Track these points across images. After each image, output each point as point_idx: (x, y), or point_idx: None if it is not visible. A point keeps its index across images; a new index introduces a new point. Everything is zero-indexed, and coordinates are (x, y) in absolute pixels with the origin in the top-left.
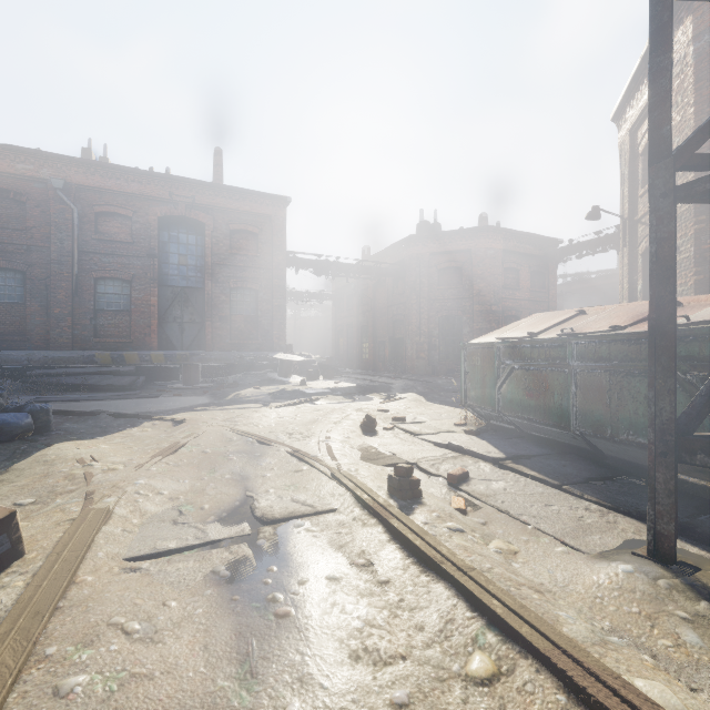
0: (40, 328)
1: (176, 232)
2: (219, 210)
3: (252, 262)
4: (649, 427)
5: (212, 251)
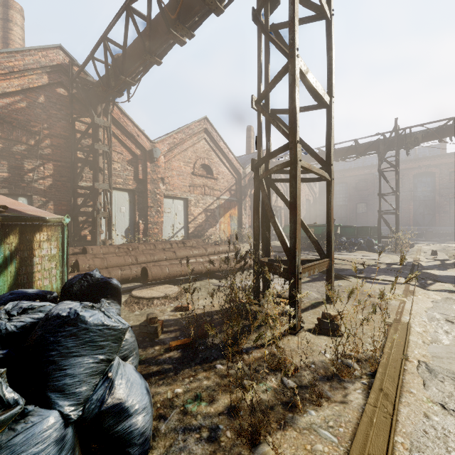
0: (371, 220)
1: (420, 178)
2: (442, 164)
3: None
4: None
5: (439, 183)
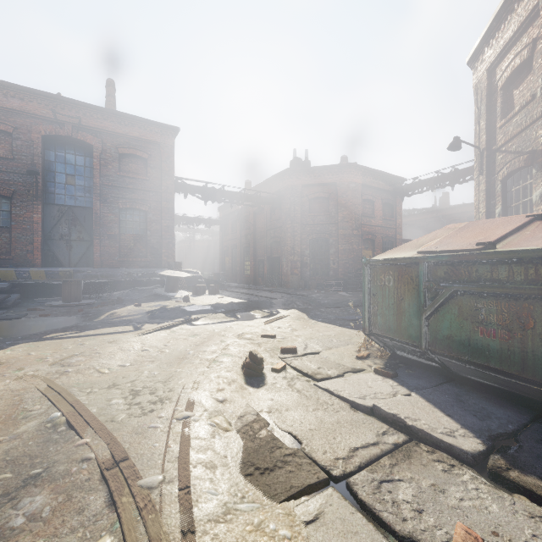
0: None
1: (63, 152)
2: (107, 133)
3: (141, 185)
4: None
5: (100, 172)
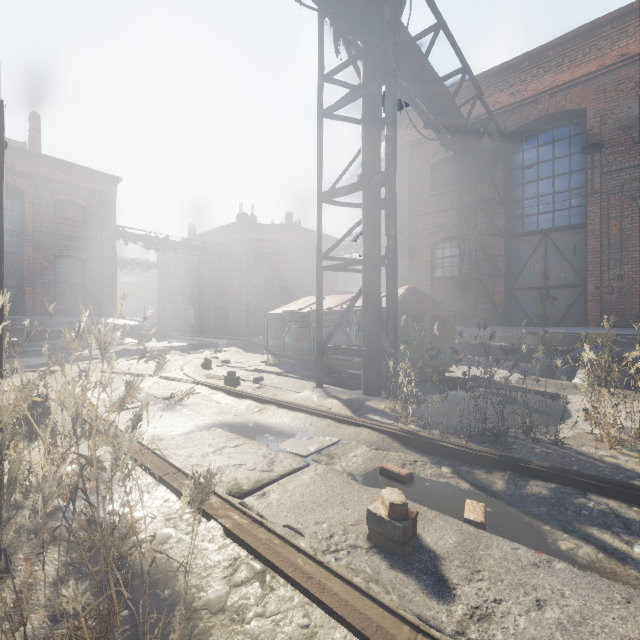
0: None
1: None
2: (41, 178)
3: (80, 232)
4: (317, 344)
5: (33, 218)
